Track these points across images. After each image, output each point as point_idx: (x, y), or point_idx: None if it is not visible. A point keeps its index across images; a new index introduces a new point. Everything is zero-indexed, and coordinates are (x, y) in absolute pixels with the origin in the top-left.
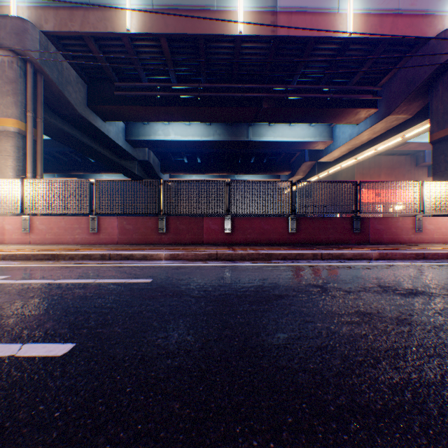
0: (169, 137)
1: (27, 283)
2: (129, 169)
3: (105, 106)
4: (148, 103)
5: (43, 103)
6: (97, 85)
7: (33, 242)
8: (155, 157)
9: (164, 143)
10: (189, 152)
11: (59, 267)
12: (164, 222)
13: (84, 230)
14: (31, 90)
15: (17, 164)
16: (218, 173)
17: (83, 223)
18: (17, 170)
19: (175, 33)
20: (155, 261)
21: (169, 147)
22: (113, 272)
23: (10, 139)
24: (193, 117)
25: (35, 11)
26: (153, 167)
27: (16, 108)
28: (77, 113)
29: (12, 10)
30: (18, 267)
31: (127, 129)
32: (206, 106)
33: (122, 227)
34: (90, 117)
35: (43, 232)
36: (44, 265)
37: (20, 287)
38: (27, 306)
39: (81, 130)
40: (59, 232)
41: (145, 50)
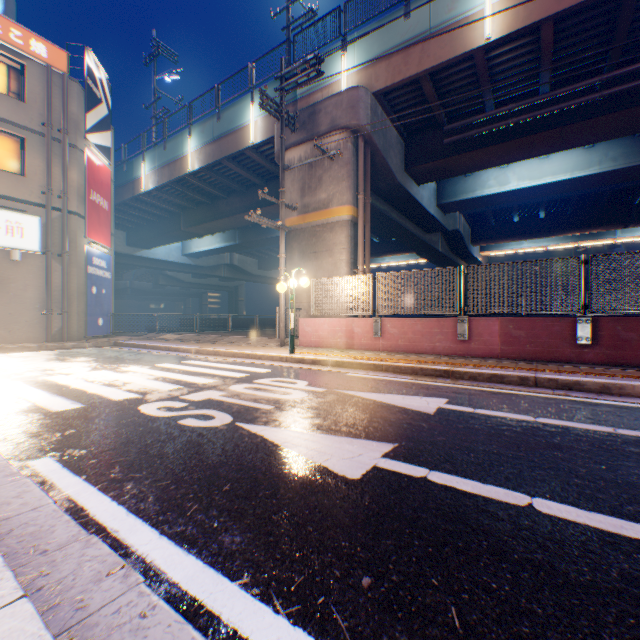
0: (505, 187)
1: (503, 417)
2: (432, 245)
3: (426, 163)
4: (492, 141)
5: (369, 180)
6: (416, 138)
7: (383, 349)
8: (464, 222)
9: (494, 197)
10: (525, 204)
11: (480, 392)
12: (588, 327)
13: (445, 336)
14: (361, 168)
15: (349, 256)
16: (580, 232)
17: (444, 327)
18: (349, 264)
19: (573, 3)
20: (634, 398)
21: (501, 202)
22: (602, 414)
23: (343, 230)
24: (572, 140)
25: (363, 73)
26: (462, 238)
27: (349, 192)
28: (394, 183)
29: (342, 84)
30: (421, 384)
31: (438, 189)
32: (611, 112)
33: (505, 333)
34: (406, 184)
35: (394, 337)
36: (449, 385)
37: (508, 423)
38: (619, 470)
39: (389, 204)
40: (413, 337)
41: (502, 59)
